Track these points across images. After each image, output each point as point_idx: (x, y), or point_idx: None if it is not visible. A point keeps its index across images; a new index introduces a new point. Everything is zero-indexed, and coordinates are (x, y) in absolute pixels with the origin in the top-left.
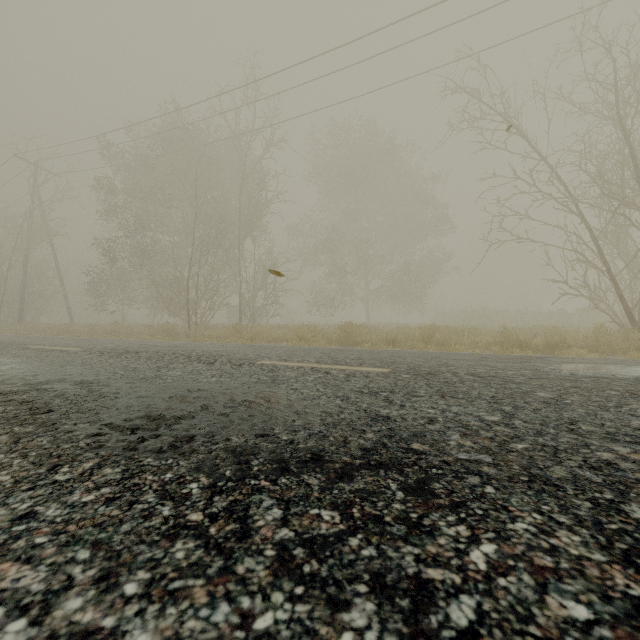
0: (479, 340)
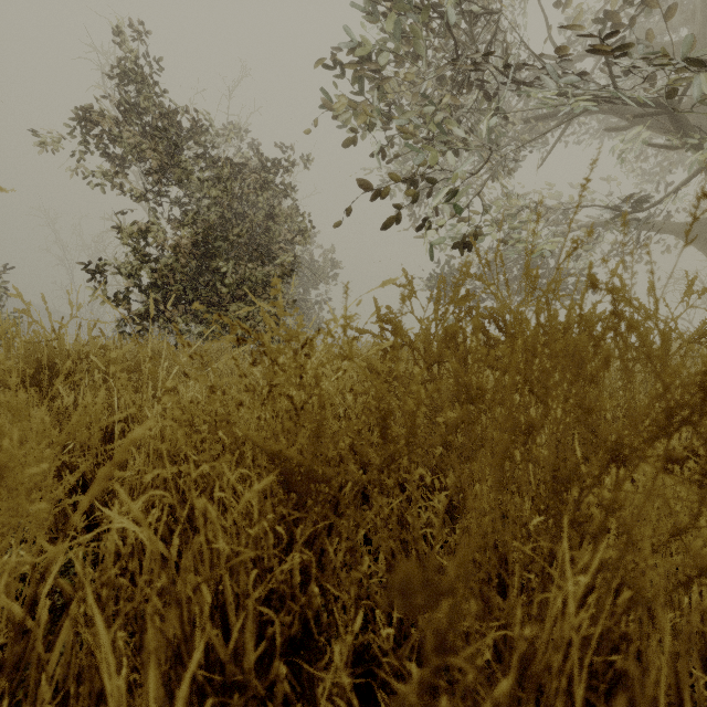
0: None
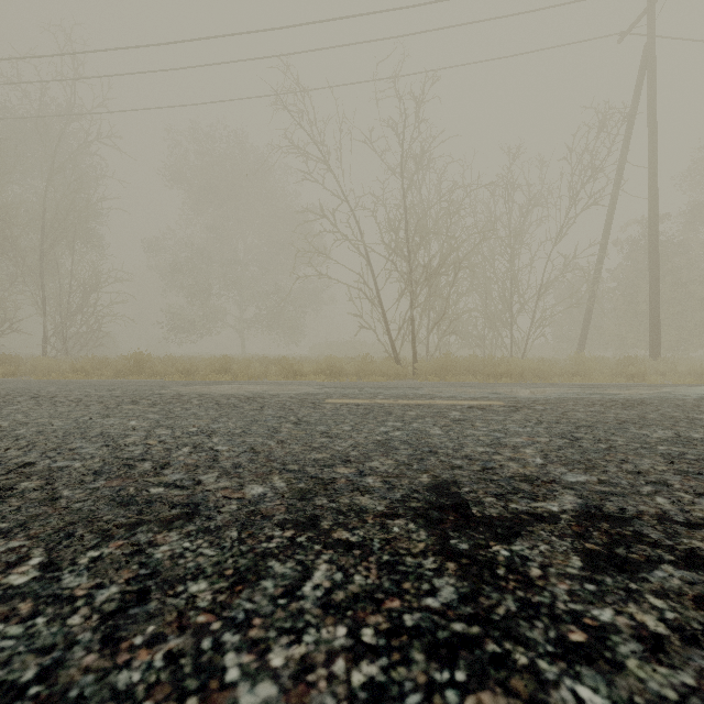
0: (277, 369)
